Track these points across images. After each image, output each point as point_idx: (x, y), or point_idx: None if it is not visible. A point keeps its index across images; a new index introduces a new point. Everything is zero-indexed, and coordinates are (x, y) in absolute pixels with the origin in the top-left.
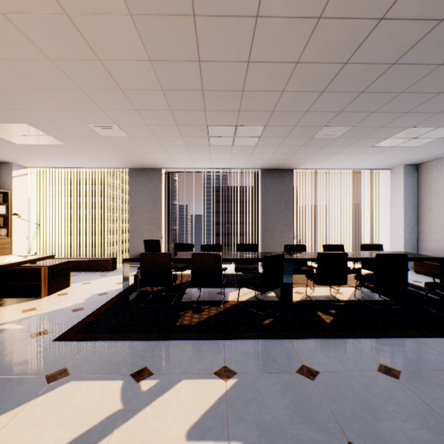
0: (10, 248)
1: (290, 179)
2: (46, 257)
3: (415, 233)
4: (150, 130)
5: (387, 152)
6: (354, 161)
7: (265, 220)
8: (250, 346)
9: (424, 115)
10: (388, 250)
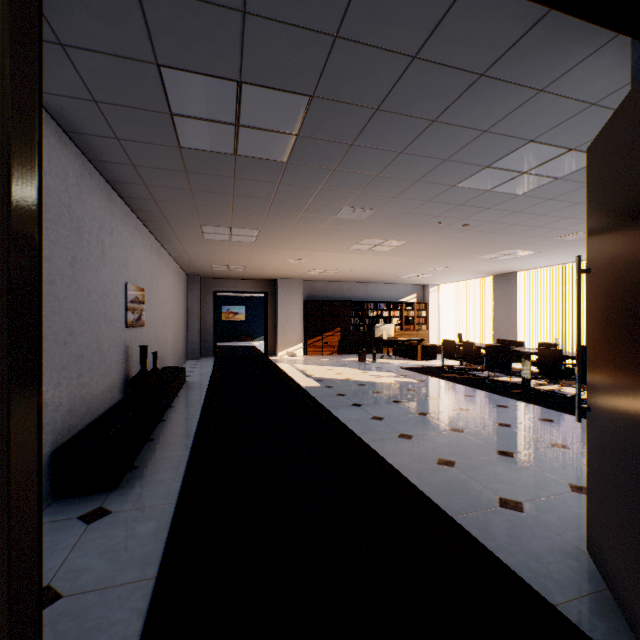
0: (427, 337)
1: None
2: (419, 340)
3: None
4: (455, 264)
5: None
6: None
7: None
8: (445, 382)
9: None
10: None
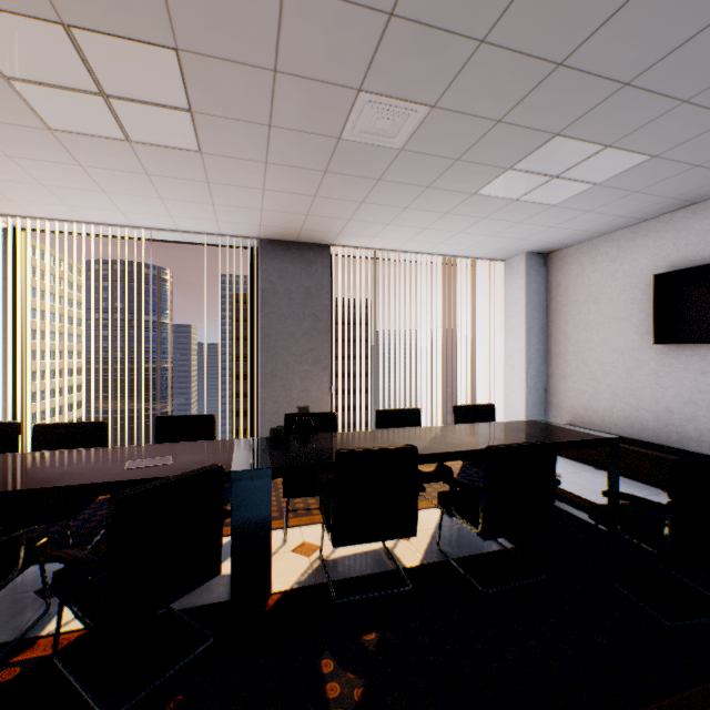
0: None
1: (323, 266)
2: None
3: (542, 377)
4: None
5: (503, 215)
6: (443, 234)
7: (269, 352)
8: None
9: (594, 88)
10: (501, 408)
